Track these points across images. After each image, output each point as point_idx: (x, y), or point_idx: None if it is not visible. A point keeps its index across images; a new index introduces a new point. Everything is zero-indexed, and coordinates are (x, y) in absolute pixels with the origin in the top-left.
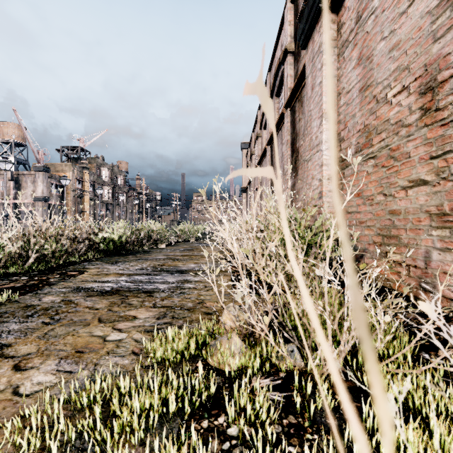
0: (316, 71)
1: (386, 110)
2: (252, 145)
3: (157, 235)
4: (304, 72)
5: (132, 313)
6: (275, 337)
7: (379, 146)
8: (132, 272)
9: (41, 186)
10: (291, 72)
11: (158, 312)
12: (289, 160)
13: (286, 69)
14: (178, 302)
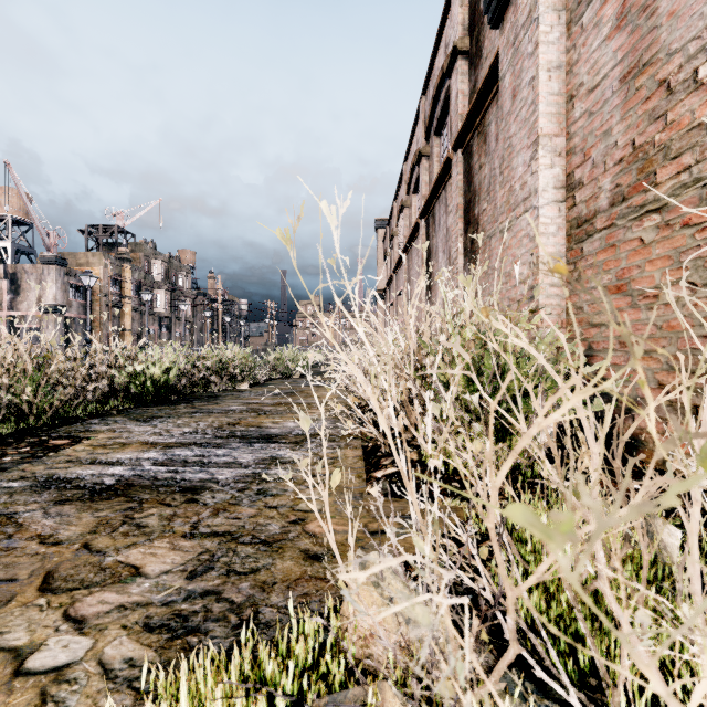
0: (522, 60)
1: (694, 104)
2: (393, 221)
3: (235, 368)
4: (491, 79)
5: (134, 558)
6: (495, 656)
7: (674, 183)
8: (175, 439)
9: (52, 288)
10: (465, 88)
11: (198, 553)
12: (461, 239)
13: (455, 82)
14: (249, 520)
